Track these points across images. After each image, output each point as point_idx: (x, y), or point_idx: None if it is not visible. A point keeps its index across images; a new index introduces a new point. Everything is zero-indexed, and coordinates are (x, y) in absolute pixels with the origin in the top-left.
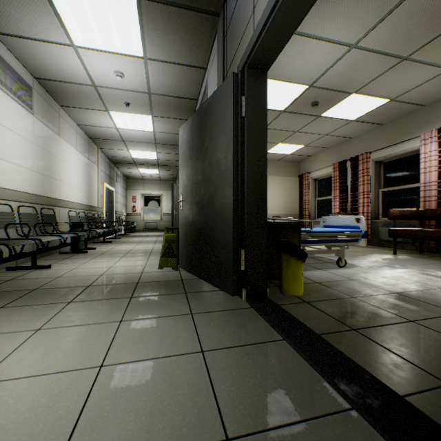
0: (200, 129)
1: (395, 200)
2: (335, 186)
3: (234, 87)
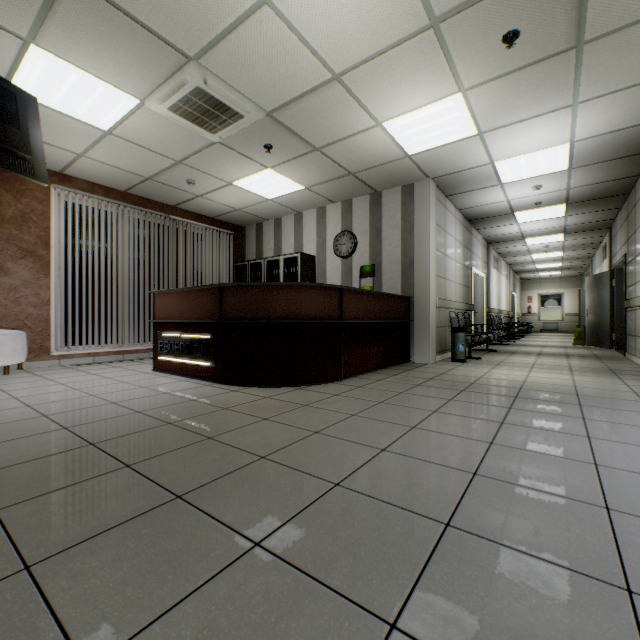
0: (596, 284)
1: None
2: None
3: (609, 275)
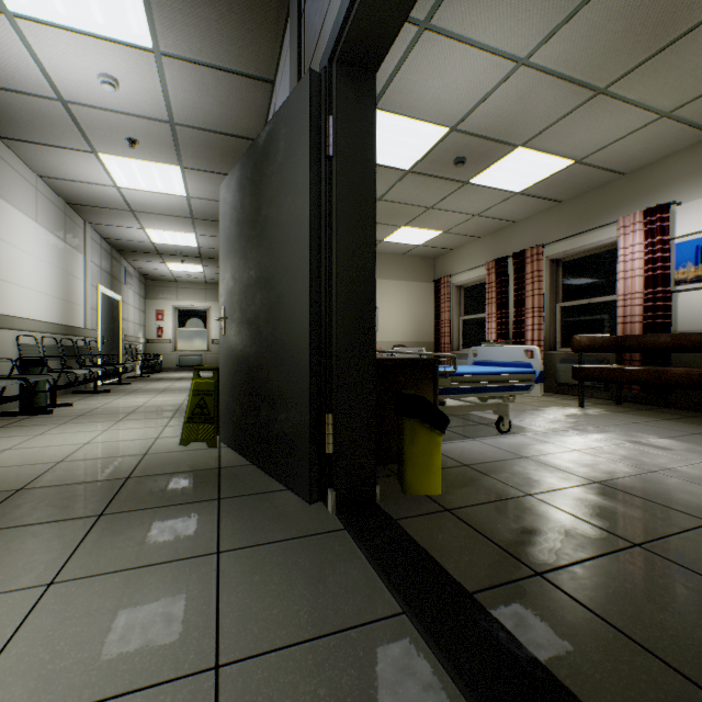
0: (254, 184)
1: (581, 321)
2: (491, 298)
3: (313, 98)
